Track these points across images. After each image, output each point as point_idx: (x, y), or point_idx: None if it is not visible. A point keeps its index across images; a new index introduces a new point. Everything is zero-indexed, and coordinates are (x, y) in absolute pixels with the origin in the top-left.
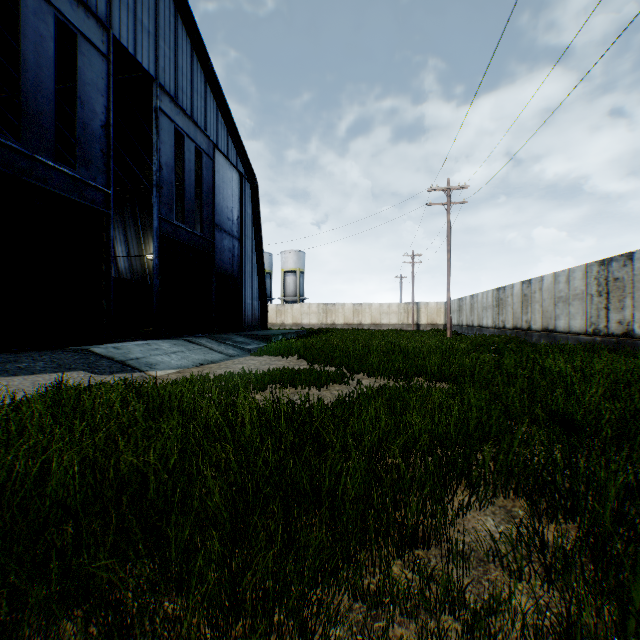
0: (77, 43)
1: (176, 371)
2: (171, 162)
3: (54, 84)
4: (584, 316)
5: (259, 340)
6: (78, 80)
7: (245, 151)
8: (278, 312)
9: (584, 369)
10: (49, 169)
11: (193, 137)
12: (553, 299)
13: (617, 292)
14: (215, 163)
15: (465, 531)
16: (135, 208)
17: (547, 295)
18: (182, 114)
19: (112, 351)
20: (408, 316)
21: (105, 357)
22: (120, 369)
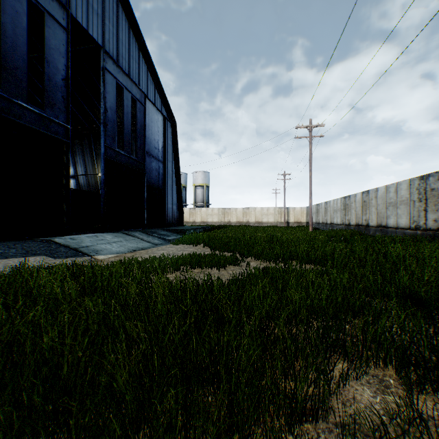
0: (44, 18)
1: (115, 255)
2: (114, 107)
3: (27, 47)
4: (408, 216)
5: (177, 233)
6: (45, 45)
7: (167, 100)
8: (191, 214)
9: (417, 255)
10: (23, 109)
11: (130, 89)
12: (385, 204)
13: (433, 199)
14: (146, 108)
15: (355, 414)
16: (90, 141)
17: (381, 201)
18: (122, 73)
19: (69, 241)
20: (281, 216)
21: (63, 245)
22: (73, 254)
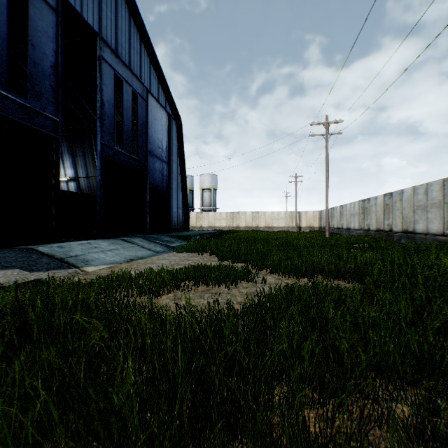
0: None
1: (108, 266)
2: (112, 100)
3: (7, 27)
4: (441, 221)
5: (181, 239)
6: (30, 26)
7: (172, 97)
8: (198, 218)
9: None
10: (2, 98)
11: (130, 83)
12: (412, 207)
13: None
14: (148, 104)
15: None
16: (92, 141)
17: (407, 204)
18: (121, 64)
19: (55, 250)
20: (292, 221)
21: (47, 255)
22: (57, 266)
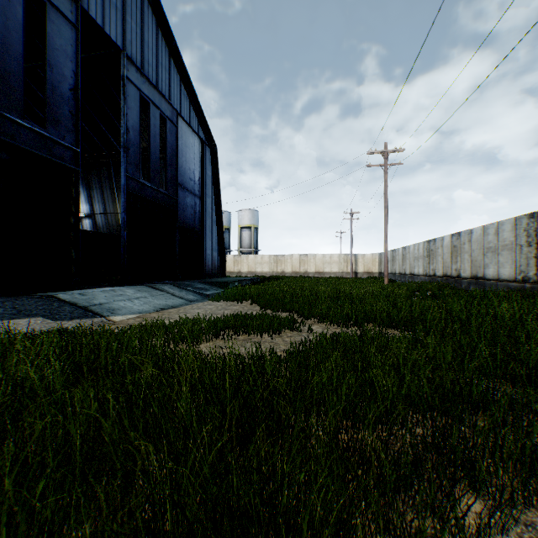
0: (46, 10)
1: (137, 316)
2: (137, 126)
3: (22, 47)
4: (513, 265)
5: (217, 286)
6: (47, 45)
7: (205, 120)
8: (235, 262)
9: None
10: (17, 126)
11: (158, 105)
12: (482, 249)
13: None
14: (178, 129)
15: None
16: (110, 171)
17: (476, 246)
18: (148, 83)
19: (77, 297)
20: (347, 265)
21: (69, 303)
22: (81, 314)
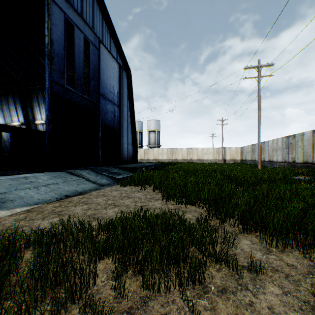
0: None
1: (29, 208)
2: (62, 41)
3: None
4: None
5: (129, 171)
6: None
7: (122, 50)
8: (145, 153)
9: None
10: None
11: (82, 30)
12: None
13: None
14: (101, 53)
15: None
16: None
17: None
18: (72, 10)
19: None
20: (219, 155)
21: None
22: None
